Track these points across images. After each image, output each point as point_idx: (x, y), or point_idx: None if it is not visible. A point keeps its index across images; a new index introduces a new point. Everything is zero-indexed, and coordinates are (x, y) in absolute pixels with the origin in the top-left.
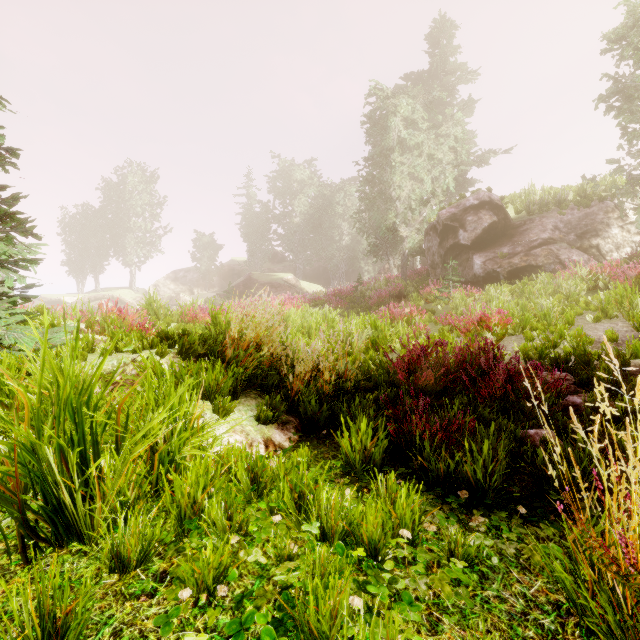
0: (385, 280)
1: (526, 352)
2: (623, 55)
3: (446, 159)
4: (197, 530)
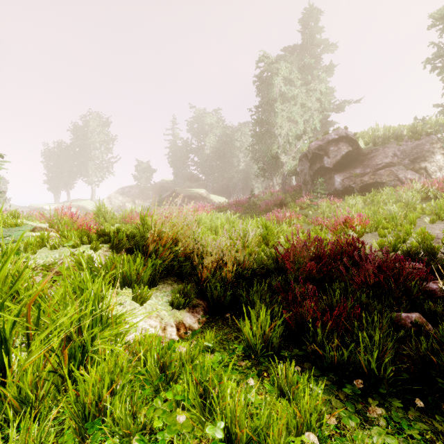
0: (270, 193)
1: (382, 246)
2: None
3: (314, 107)
4: (101, 430)
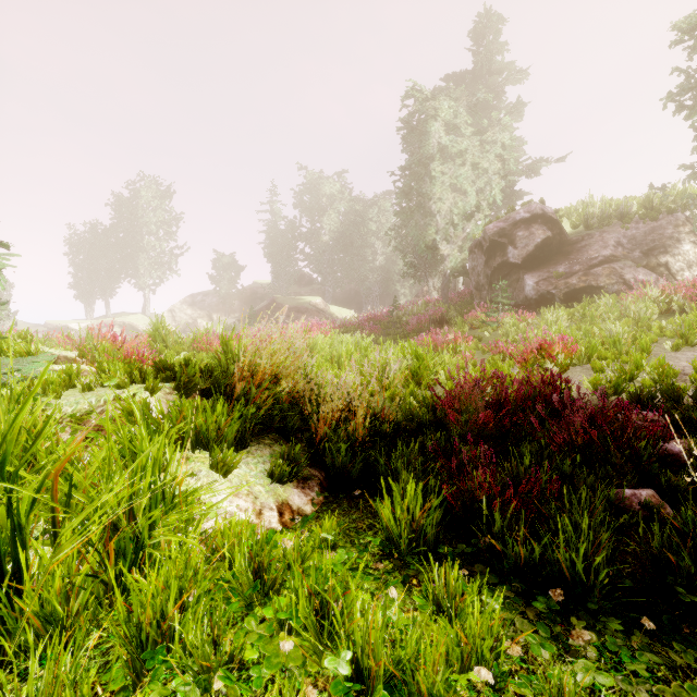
0: (424, 304)
1: (598, 386)
2: (696, 47)
3: (492, 168)
4: (165, 664)
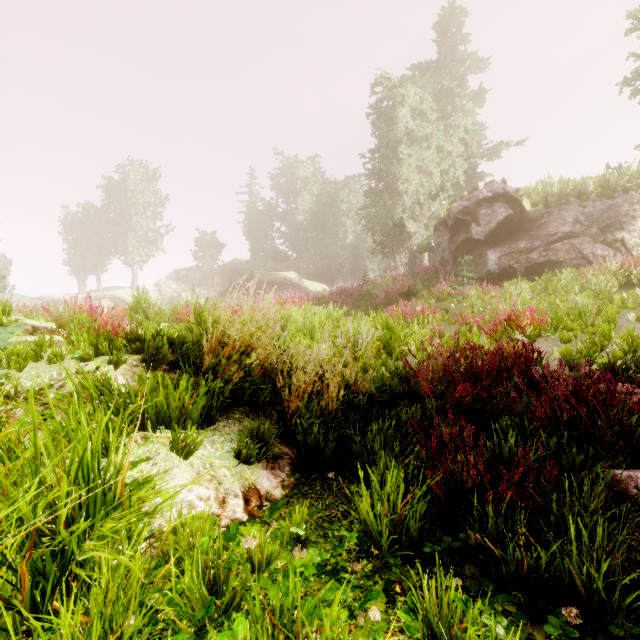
0: (392, 278)
1: (568, 357)
2: None
3: (456, 151)
4: None
